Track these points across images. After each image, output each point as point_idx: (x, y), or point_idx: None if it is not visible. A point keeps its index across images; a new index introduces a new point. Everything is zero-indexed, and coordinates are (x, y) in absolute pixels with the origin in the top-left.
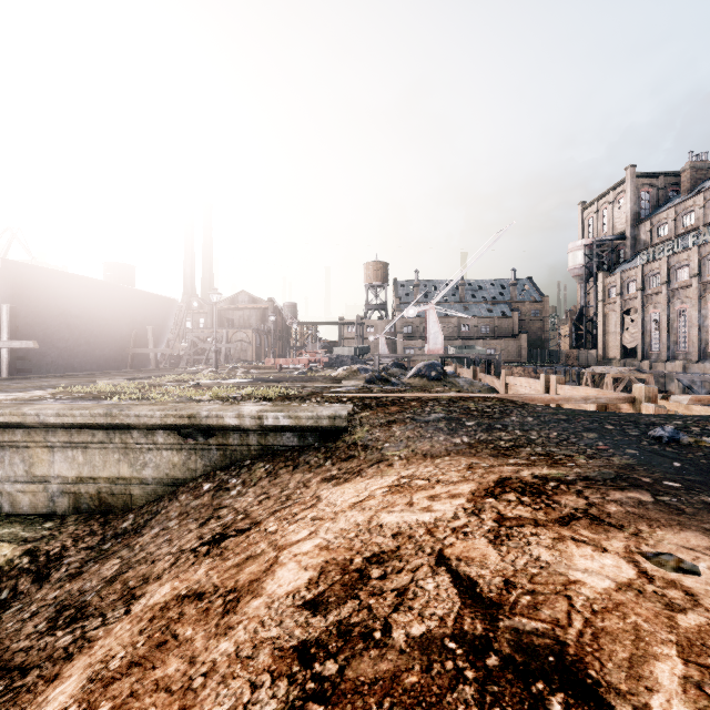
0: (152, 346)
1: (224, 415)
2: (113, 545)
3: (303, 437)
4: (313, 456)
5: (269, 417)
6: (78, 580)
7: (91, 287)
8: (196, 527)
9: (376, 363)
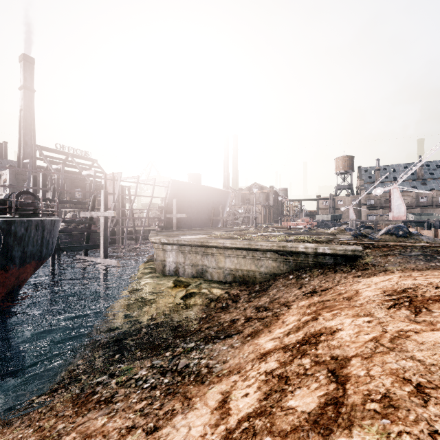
0: (221, 216)
1: (299, 247)
2: (256, 294)
3: (336, 259)
4: (343, 267)
5: (320, 249)
6: (253, 302)
7: (199, 189)
8: (297, 289)
9: (353, 225)
